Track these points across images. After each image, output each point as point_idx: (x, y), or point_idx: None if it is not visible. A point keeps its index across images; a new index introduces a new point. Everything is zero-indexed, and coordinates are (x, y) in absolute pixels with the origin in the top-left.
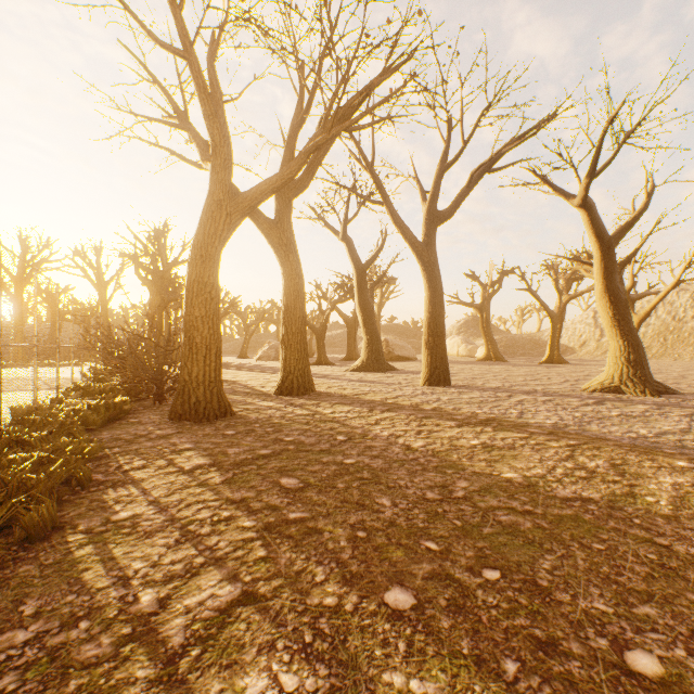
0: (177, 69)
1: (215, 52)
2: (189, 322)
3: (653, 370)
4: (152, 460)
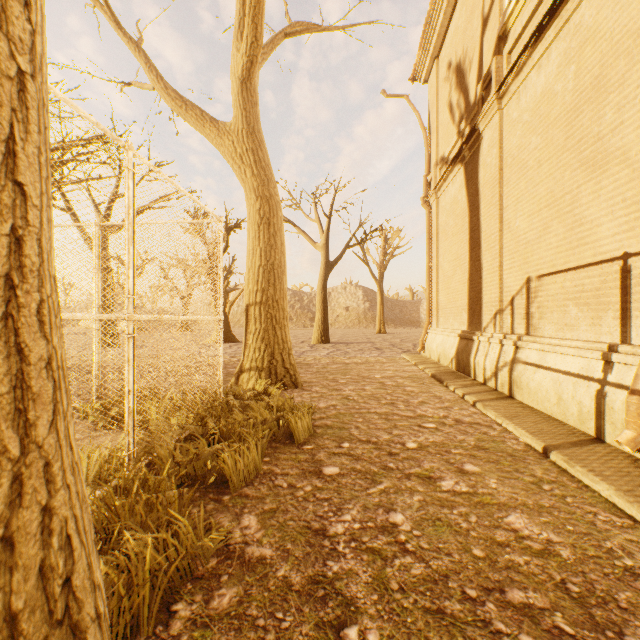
0: None
1: None
2: None
3: (238, 333)
4: None
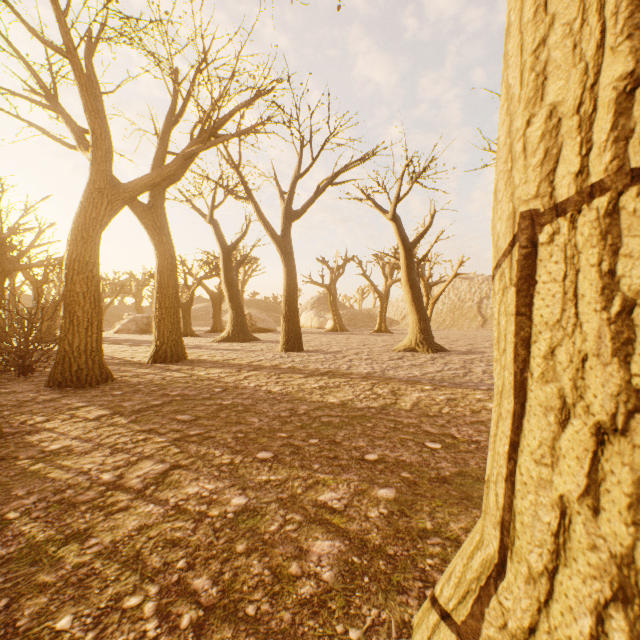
0: (46, 51)
1: (93, 50)
2: (69, 297)
3: (443, 336)
4: (53, 416)
